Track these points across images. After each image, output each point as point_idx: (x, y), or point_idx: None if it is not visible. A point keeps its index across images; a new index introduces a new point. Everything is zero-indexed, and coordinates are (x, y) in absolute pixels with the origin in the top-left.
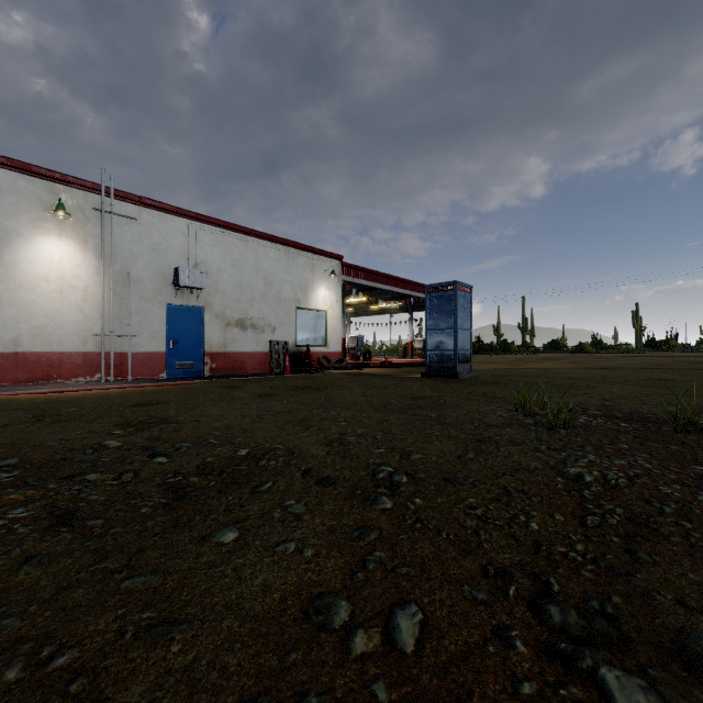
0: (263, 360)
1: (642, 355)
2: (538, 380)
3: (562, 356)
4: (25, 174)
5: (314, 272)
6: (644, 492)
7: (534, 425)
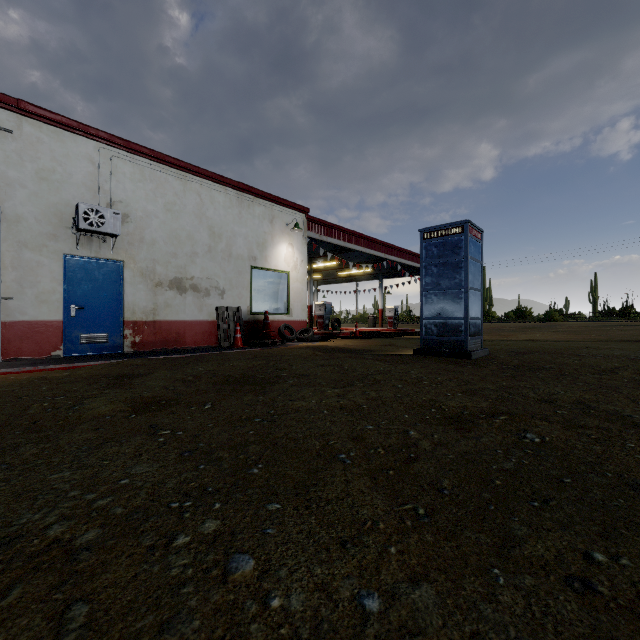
0: (207, 331)
1: (630, 324)
2: (599, 363)
3: (542, 325)
4: None
5: (274, 226)
6: None
7: None
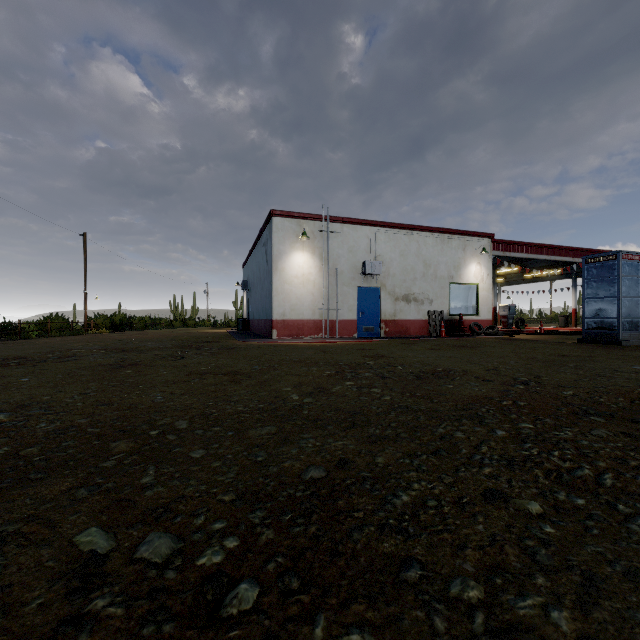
0: (422, 326)
1: None
2: None
3: None
4: (288, 218)
5: (466, 252)
6: None
7: None
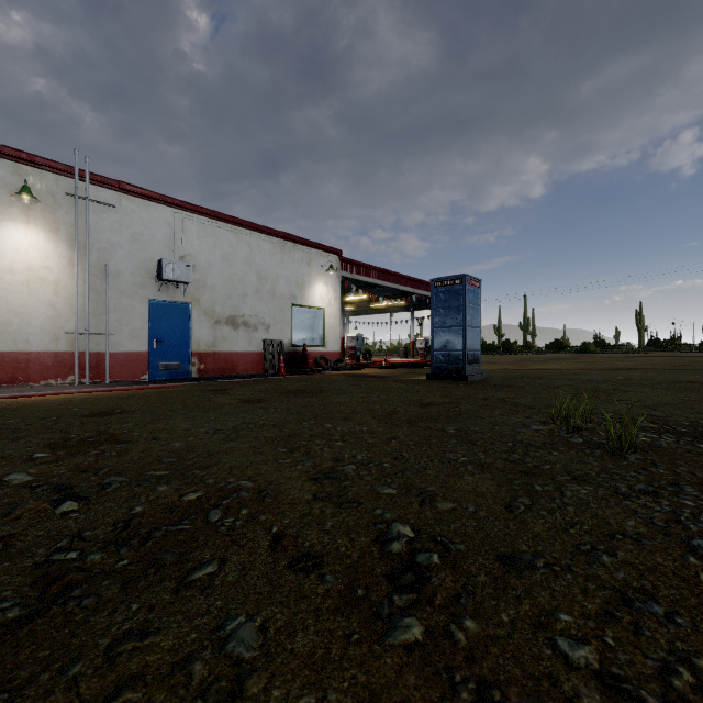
0: (256, 361)
1: (652, 355)
2: (557, 383)
3: (569, 356)
4: None
5: (311, 267)
6: None
7: (585, 446)
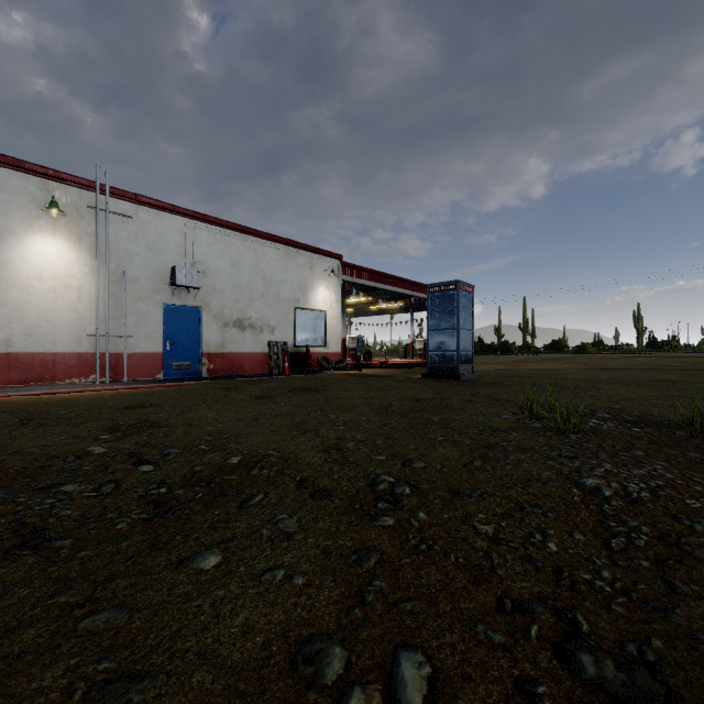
0: (261, 361)
1: (644, 355)
2: (542, 381)
3: (564, 357)
4: (18, 170)
5: (314, 272)
6: (670, 507)
7: (542, 429)
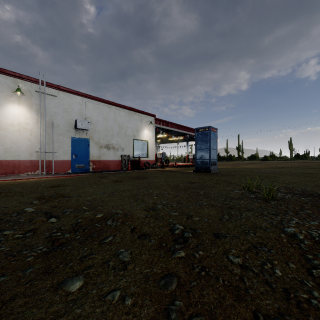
0: (117, 164)
1: (294, 161)
2: (250, 173)
3: (257, 162)
4: (1, 73)
5: (142, 122)
6: None
7: (255, 198)
